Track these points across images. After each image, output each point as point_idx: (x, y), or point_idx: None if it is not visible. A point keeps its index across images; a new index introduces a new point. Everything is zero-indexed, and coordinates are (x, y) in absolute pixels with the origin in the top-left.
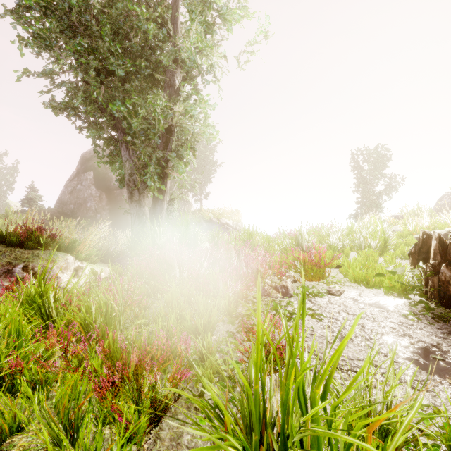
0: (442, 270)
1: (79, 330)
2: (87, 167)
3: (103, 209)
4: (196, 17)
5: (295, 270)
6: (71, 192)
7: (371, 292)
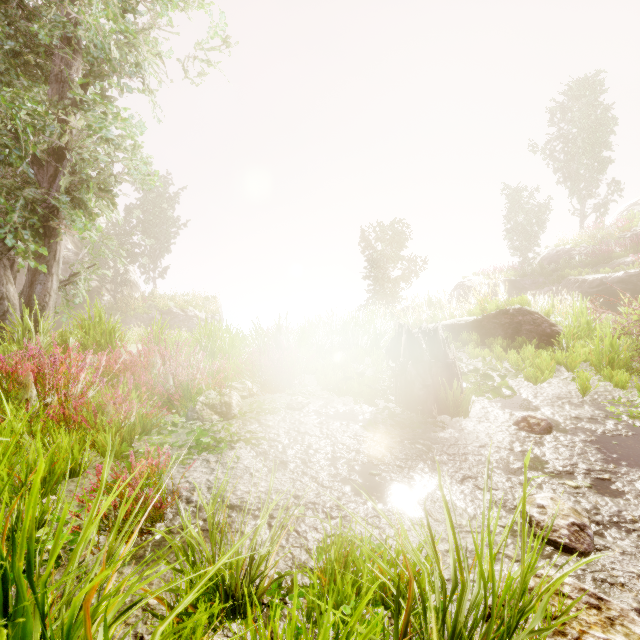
0: (408, 368)
1: None
2: None
3: None
4: None
5: (253, 380)
6: None
7: (342, 402)
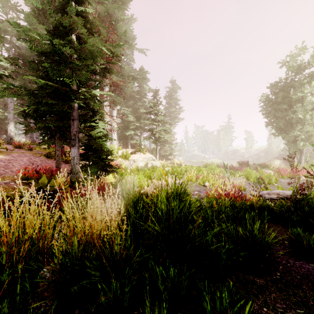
0: None
1: None
2: None
3: None
4: (300, 109)
5: (312, 176)
6: None
7: None
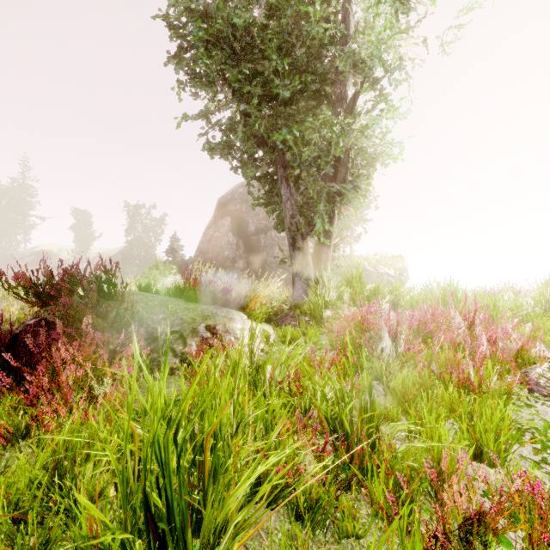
0: None
1: (310, 421)
2: (223, 212)
3: (241, 258)
4: None
5: None
6: (209, 240)
7: None
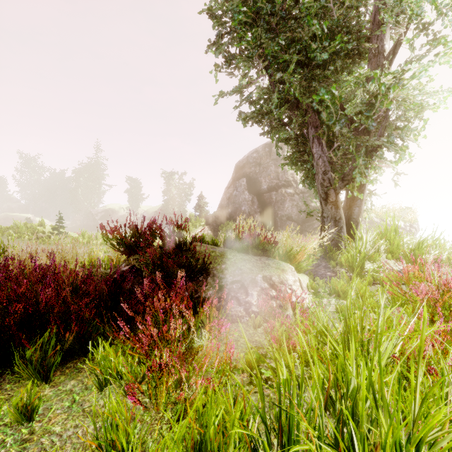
0: None
1: None
2: (240, 174)
3: (255, 212)
4: None
5: None
6: (229, 197)
7: None
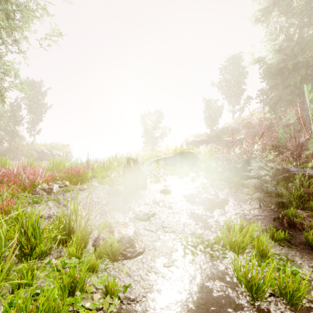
0: (126, 173)
1: None
2: None
3: None
4: None
5: (67, 180)
6: None
7: (102, 187)
